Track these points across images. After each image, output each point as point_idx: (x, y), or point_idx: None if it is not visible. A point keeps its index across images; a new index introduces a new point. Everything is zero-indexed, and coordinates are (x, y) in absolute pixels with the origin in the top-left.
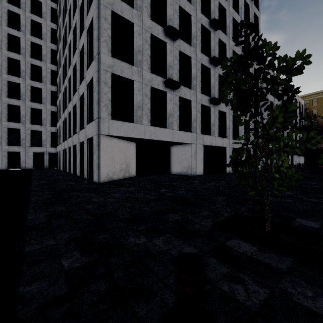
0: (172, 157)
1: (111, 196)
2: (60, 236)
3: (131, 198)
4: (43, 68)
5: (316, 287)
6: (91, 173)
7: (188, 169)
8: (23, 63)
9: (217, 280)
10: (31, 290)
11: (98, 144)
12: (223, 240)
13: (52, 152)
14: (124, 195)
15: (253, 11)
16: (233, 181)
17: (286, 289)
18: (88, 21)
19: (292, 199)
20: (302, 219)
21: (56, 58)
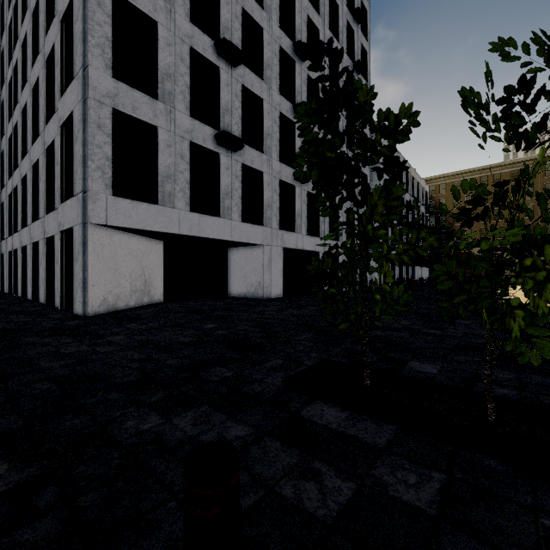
0: (231, 267)
1: (106, 341)
2: None
3: (147, 343)
4: None
5: (422, 467)
6: (69, 297)
7: (258, 289)
8: None
9: (277, 480)
10: None
11: (84, 241)
12: (298, 407)
13: None
14: (134, 337)
15: (360, 41)
16: None
17: (381, 477)
18: (63, 1)
19: (407, 332)
20: (416, 362)
21: None
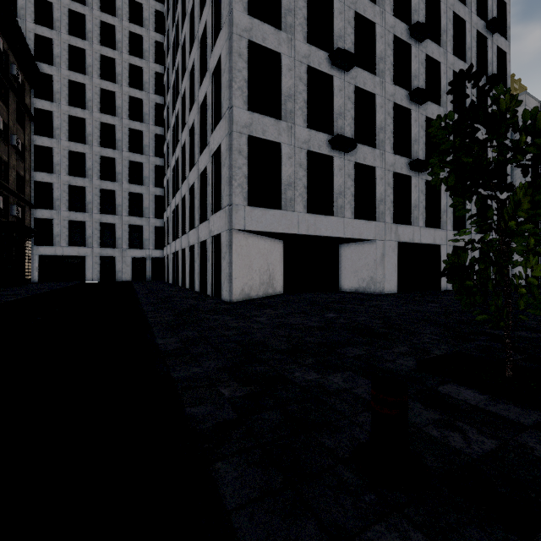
0: (342, 263)
1: (255, 321)
2: (206, 365)
3: (285, 324)
4: (144, 133)
5: None
6: (217, 287)
7: (370, 284)
8: (119, 129)
9: (424, 425)
10: (199, 412)
11: (229, 243)
12: (433, 384)
13: (157, 256)
14: (273, 319)
15: None
16: (454, 305)
17: (526, 443)
18: (214, 60)
19: None
20: None
21: (162, 116)
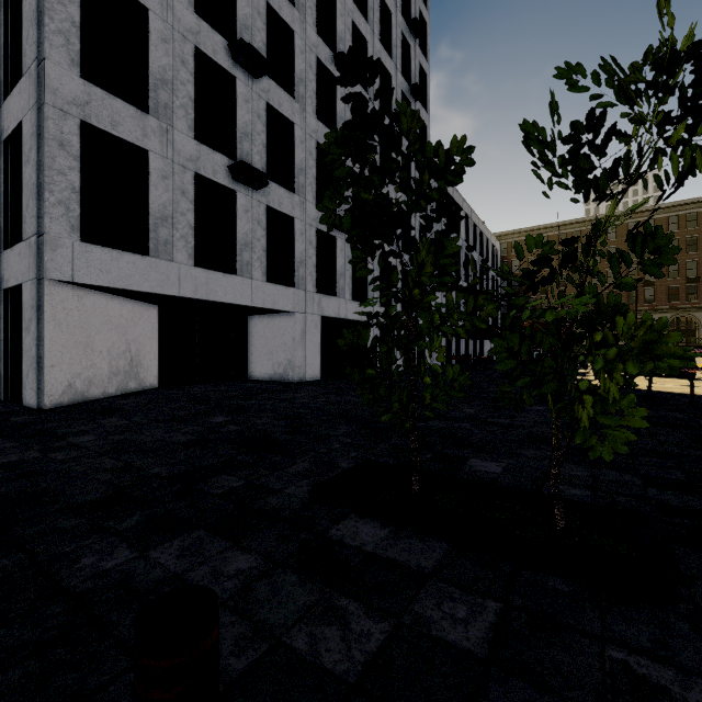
0: (252, 341)
1: (67, 444)
2: None
3: (127, 445)
4: None
5: (475, 595)
6: (17, 383)
7: (288, 369)
8: None
9: (288, 628)
10: None
11: (39, 304)
12: (326, 524)
13: None
14: (109, 437)
15: (418, 60)
16: None
17: (424, 613)
18: None
19: (470, 422)
20: (478, 460)
21: None
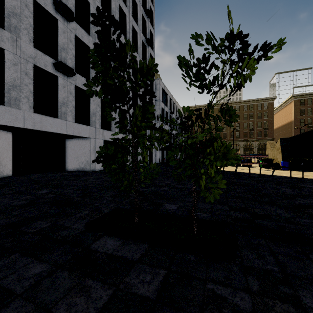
0: (68, 151)
1: None
2: None
3: None
4: None
5: (156, 268)
6: None
7: (86, 165)
8: None
9: (56, 302)
10: None
11: None
12: (90, 242)
13: None
14: None
15: (149, 28)
16: None
17: (130, 281)
18: None
19: (167, 187)
20: (168, 204)
21: None
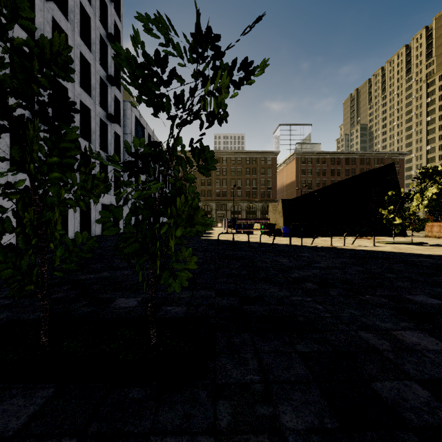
0: None
1: None
2: None
3: None
4: None
5: (53, 441)
6: None
7: None
8: None
9: None
10: None
11: None
12: None
13: None
14: None
15: (113, 18)
16: None
17: None
18: None
19: (132, 269)
20: (123, 299)
21: None
